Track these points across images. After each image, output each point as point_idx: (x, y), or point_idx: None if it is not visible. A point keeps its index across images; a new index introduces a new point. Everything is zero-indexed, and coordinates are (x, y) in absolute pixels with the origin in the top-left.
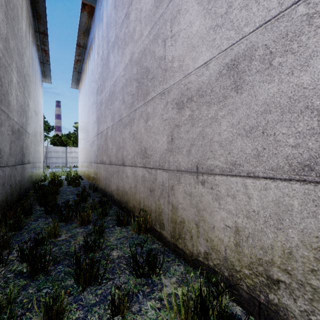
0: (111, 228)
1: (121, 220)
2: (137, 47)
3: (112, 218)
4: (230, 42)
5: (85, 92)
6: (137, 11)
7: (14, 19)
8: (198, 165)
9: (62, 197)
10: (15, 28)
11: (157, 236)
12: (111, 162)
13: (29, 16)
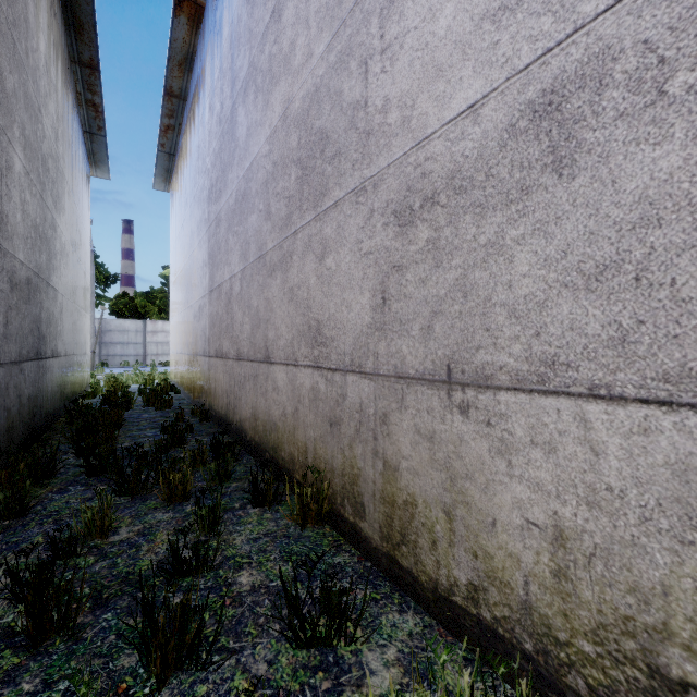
0: (239, 512)
1: (261, 491)
2: (299, 86)
3: (242, 485)
4: (540, 47)
5: (184, 197)
6: (299, 1)
7: (17, 25)
8: (451, 364)
9: (130, 435)
10: (20, 46)
11: (348, 533)
12: (240, 354)
13: (57, 26)
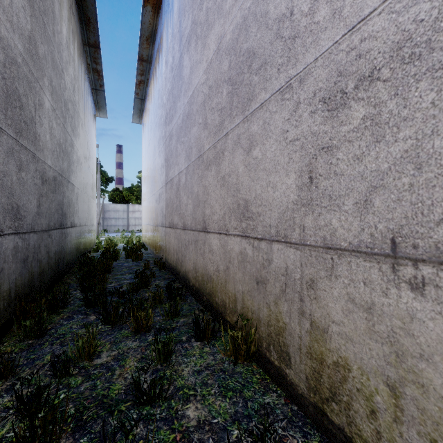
0: (185, 344)
1: (202, 329)
2: (229, 22)
3: (187, 321)
4: None
5: (150, 125)
6: None
7: (47, 14)
8: (397, 237)
9: (115, 277)
10: (49, 28)
11: (273, 374)
12: (185, 225)
13: (74, 20)
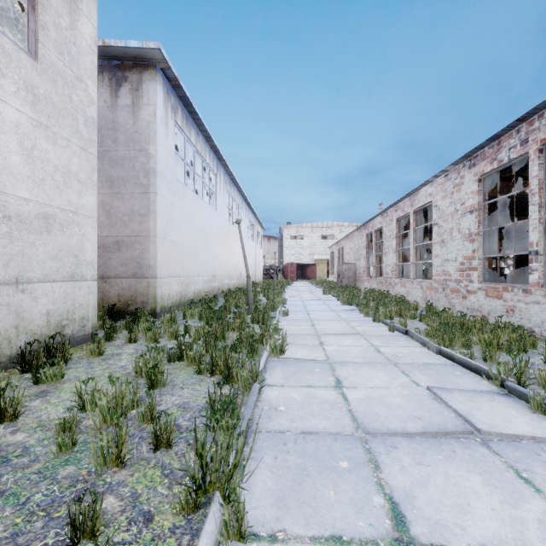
0: None
1: None
2: None
3: None
4: (117, 234)
5: None
6: None
7: None
8: (103, 275)
9: None
10: None
11: None
12: None
13: None
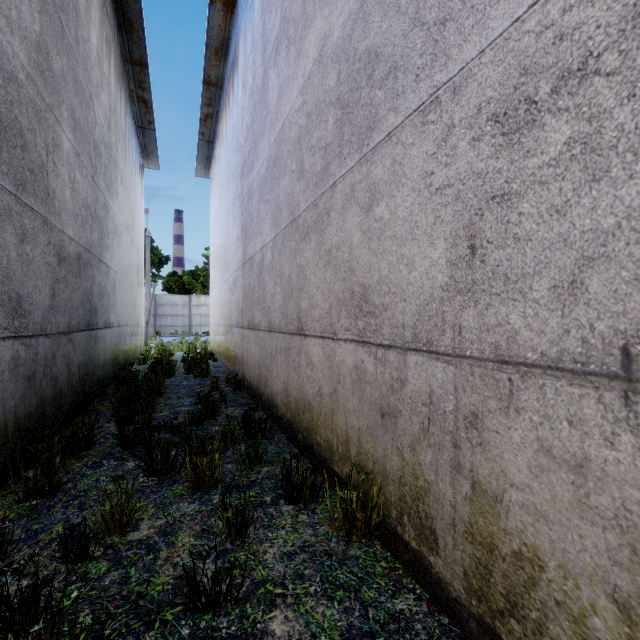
0: (270, 509)
1: (295, 486)
2: (338, 12)
3: (273, 470)
4: None
5: (221, 179)
6: None
7: (66, 11)
8: (633, 345)
9: (169, 403)
10: (69, 32)
11: (408, 561)
12: (271, 325)
13: (109, 25)
